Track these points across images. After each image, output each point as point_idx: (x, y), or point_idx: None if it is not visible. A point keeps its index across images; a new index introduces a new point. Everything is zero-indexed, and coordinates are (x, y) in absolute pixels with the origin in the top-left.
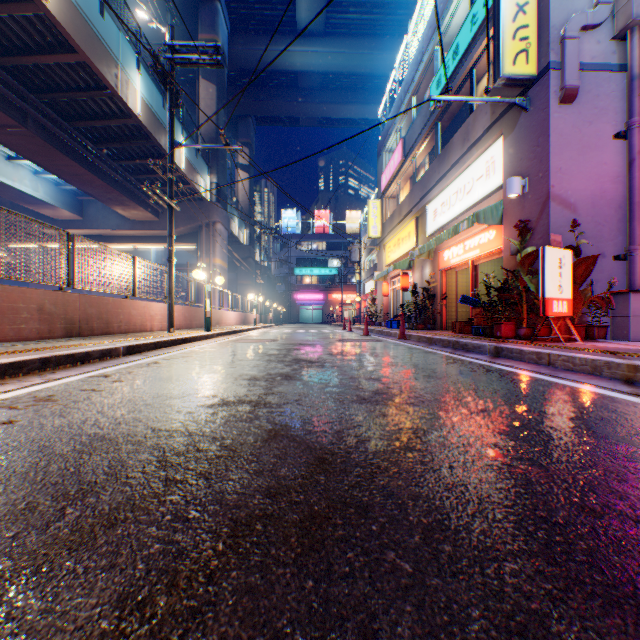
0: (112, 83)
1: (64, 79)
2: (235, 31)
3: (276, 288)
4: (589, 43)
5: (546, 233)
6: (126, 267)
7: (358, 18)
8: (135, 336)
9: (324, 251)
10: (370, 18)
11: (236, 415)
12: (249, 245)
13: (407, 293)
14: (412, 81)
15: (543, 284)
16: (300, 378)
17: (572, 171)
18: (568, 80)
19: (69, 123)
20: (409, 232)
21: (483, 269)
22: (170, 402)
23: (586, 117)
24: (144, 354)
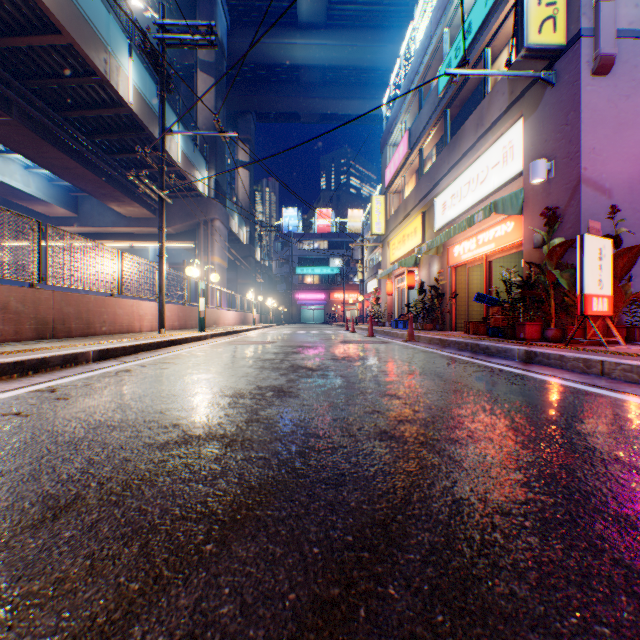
0: (101, 68)
1: (50, 64)
2: (234, 23)
3: (277, 288)
4: (626, 7)
5: (577, 222)
6: (111, 262)
7: (361, 9)
8: (119, 338)
9: (326, 250)
10: (373, 9)
11: (193, 466)
12: (249, 244)
13: (412, 292)
14: (419, 68)
15: (581, 278)
16: (297, 394)
17: (607, 151)
18: (603, 48)
19: (58, 113)
20: (415, 228)
21: (495, 266)
22: (107, 438)
23: (623, 90)
24: (120, 359)
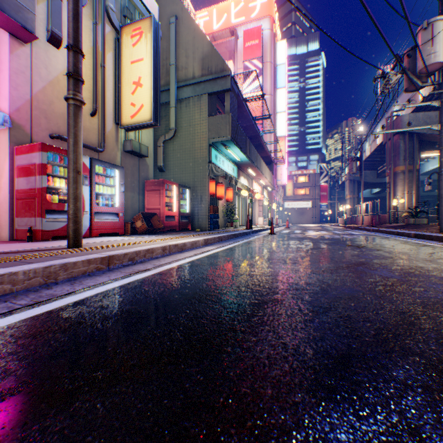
0: None
1: None
2: None
3: None
4: None
5: None
6: None
7: None
8: None
9: None
10: None
11: None
12: None
13: None
14: None
15: None
16: None
17: None
18: None
19: None
20: None
21: None
22: None
23: None
24: None
